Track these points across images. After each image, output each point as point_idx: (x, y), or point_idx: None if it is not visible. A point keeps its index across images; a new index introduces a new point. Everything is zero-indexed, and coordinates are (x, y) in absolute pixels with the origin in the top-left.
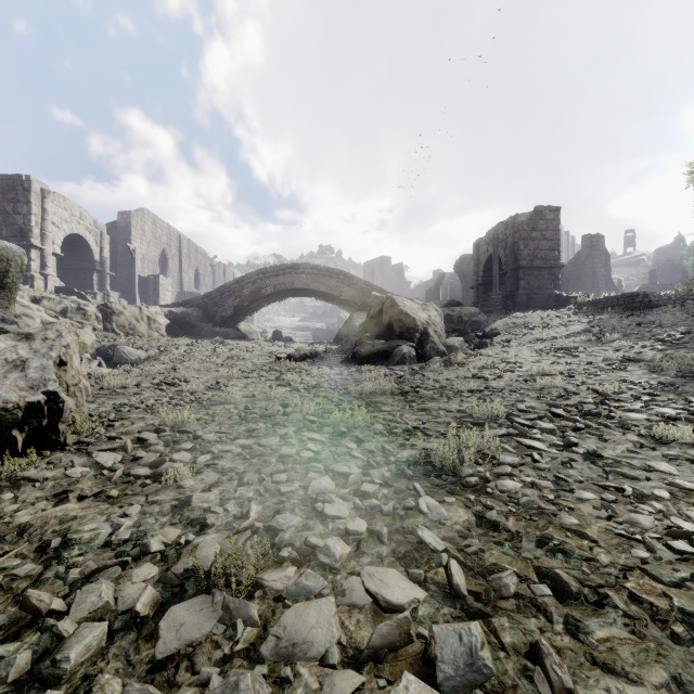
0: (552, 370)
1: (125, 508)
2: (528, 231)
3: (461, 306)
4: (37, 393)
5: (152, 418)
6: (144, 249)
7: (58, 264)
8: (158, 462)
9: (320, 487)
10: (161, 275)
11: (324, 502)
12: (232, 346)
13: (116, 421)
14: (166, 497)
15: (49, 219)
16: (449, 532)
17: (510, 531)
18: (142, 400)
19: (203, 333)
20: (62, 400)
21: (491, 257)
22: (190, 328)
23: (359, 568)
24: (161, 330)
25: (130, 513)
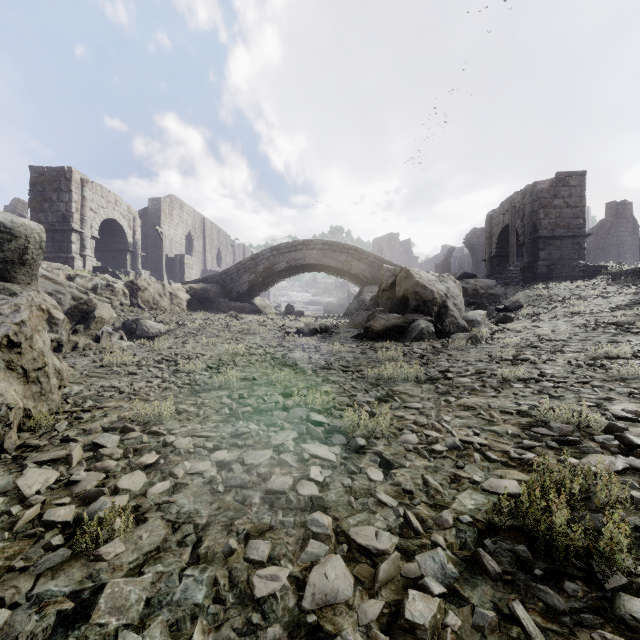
0: (620, 351)
1: None
2: (549, 199)
3: (475, 278)
4: None
5: (131, 407)
6: (172, 232)
7: (97, 246)
8: (94, 493)
9: (325, 588)
10: (186, 255)
11: None
12: (245, 320)
13: (88, 411)
14: (65, 583)
15: (87, 206)
16: None
17: None
18: (133, 382)
19: (220, 307)
20: None
21: (506, 228)
22: (209, 302)
23: None
24: (181, 304)
25: None
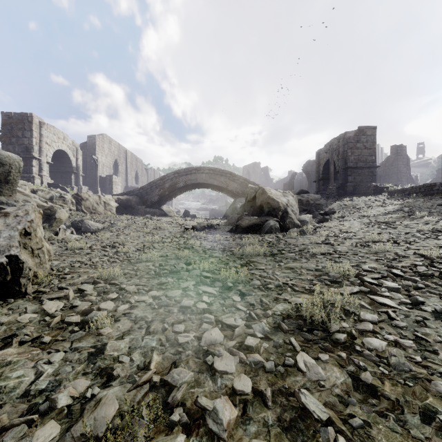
0: (381, 238)
1: (52, 354)
2: (354, 143)
3: (308, 194)
4: (2, 256)
5: (94, 272)
6: (104, 159)
7: (50, 169)
8: (88, 310)
9: (211, 338)
10: (113, 176)
11: (214, 355)
12: (157, 220)
13: (68, 274)
14: (87, 343)
15: (44, 140)
16: (329, 396)
17: (389, 399)
18: (91, 258)
19: (139, 212)
20: (21, 261)
21: (328, 161)
22: (131, 208)
23: (246, 440)
24: (112, 210)
25: (53, 360)
